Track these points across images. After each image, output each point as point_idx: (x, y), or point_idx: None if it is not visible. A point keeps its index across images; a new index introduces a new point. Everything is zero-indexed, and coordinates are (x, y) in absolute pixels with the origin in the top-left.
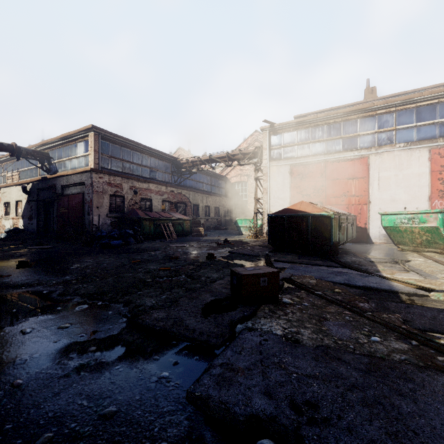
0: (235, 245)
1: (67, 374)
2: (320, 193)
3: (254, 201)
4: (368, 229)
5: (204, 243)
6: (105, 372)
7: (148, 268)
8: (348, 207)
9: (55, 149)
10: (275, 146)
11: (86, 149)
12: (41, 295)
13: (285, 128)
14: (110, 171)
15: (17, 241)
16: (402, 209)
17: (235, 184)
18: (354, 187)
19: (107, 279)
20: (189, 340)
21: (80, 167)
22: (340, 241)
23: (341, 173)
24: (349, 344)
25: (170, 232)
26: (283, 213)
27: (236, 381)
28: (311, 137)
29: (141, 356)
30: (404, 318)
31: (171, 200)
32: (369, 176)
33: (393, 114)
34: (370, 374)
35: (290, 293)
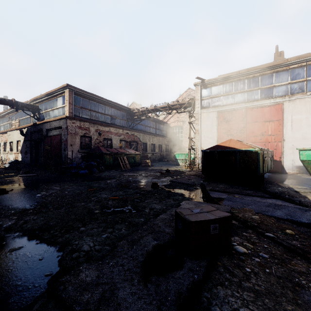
0: (174, 174)
1: None
2: (241, 133)
3: (187, 140)
4: (282, 162)
5: (150, 172)
6: None
7: (100, 197)
8: (265, 144)
9: (43, 103)
10: (205, 97)
11: (63, 102)
12: None
13: (213, 83)
14: (81, 118)
15: (15, 170)
16: None
17: (173, 128)
18: (271, 128)
19: (59, 209)
20: None
21: (59, 115)
22: (264, 172)
23: (259, 116)
24: None
25: (125, 163)
26: (214, 149)
27: None
28: (234, 89)
29: None
30: None
31: (126, 140)
32: (283, 119)
33: (304, 68)
34: None
35: (237, 233)
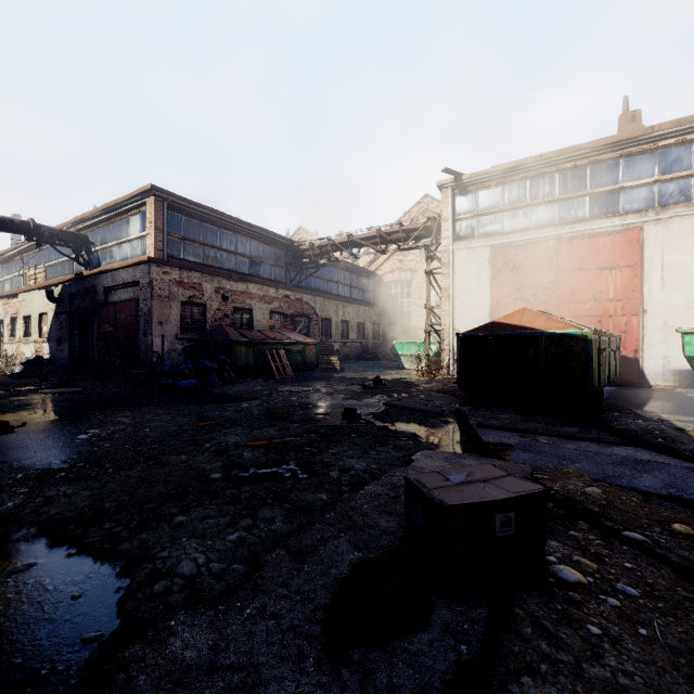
0: (394, 389)
1: None
2: (547, 295)
3: (422, 313)
4: (640, 362)
5: (339, 384)
6: None
7: (225, 442)
8: (602, 320)
9: (97, 229)
10: (463, 215)
11: (143, 226)
12: None
13: (482, 182)
14: (183, 262)
15: (35, 379)
16: None
17: (391, 285)
18: (614, 284)
19: (129, 470)
20: None
21: (133, 257)
22: (601, 385)
23: (588, 258)
24: None
25: (281, 364)
26: (487, 331)
27: None
28: (530, 195)
29: None
30: None
31: (284, 312)
32: (643, 263)
33: (692, 146)
34: None
35: (553, 531)
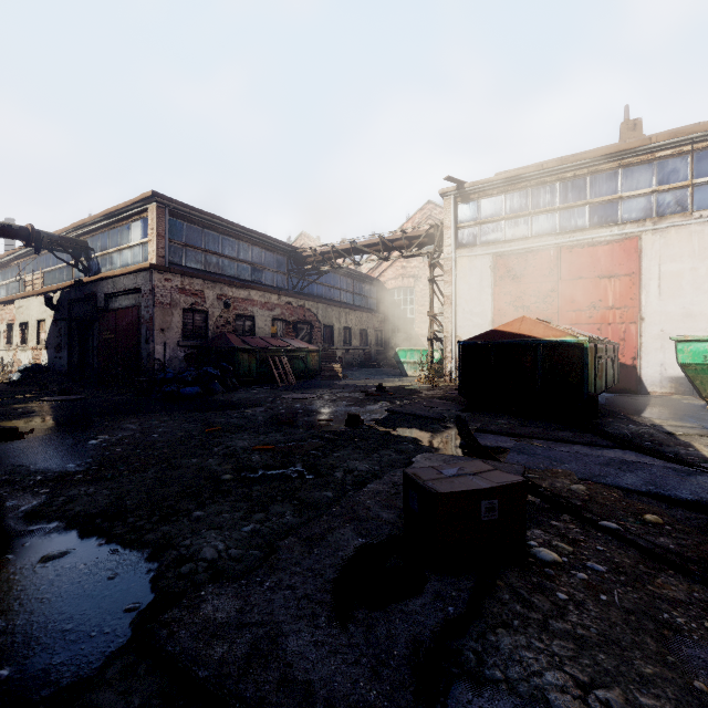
0: (397, 396)
1: None
2: (547, 303)
3: (425, 320)
4: (638, 369)
5: (342, 391)
6: None
7: (233, 446)
8: (601, 327)
9: (97, 234)
10: (465, 223)
11: (144, 233)
12: None
13: (484, 191)
14: (184, 268)
15: (34, 387)
16: (705, 331)
17: (394, 292)
18: (613, 292)
19: (144, 472)
20: None
21: (135, 263)
22: (597, 392)
23: (588, 266)
24: None
25: (284, 371)
26: (487, 339)
27: None
28: (532, 204)
29: None
30: None
31: (286, 319)
32: (641, 272)
33: (688, 158)
34: None
35: (538, 521)
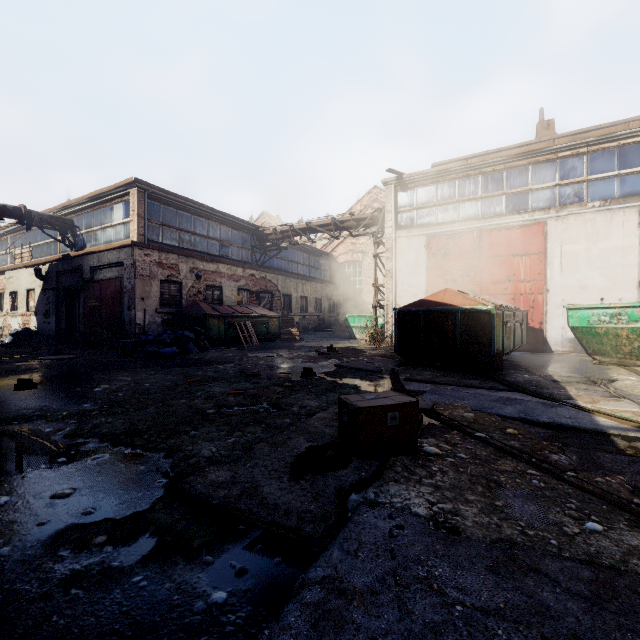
0: (345, 354)
1: (46, 593)
2: (471, 277)
3: (372, 290)
4: (544, 332)
5: (298, 351)
6: (114, 589)
7: (212, 391)
8: (514, 297)
9: (83, 214)
10: (403, 208)
11: (126, 213)
12: (40, 435)
13: (419, 181)
14: (161, 245)
15: (27, 348)
16: (596, 300)
17: (344, 265)
18: (524, 268)
19: (146, 409)
20: (267, 526)
21: (117, 240)
22: (505, 350)
23: (504, 246)
24: (548, 537)
25: (249, 334)
26: (417, 307)
27: (349, 620)
28: (459, 193)
29: (182, 555)
30: (631, 482)
31: (250, 289)
32: (546, 251)
33: (584, 158)
34: (601, 608)
35: (434, 434)
